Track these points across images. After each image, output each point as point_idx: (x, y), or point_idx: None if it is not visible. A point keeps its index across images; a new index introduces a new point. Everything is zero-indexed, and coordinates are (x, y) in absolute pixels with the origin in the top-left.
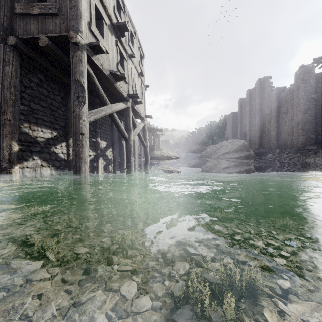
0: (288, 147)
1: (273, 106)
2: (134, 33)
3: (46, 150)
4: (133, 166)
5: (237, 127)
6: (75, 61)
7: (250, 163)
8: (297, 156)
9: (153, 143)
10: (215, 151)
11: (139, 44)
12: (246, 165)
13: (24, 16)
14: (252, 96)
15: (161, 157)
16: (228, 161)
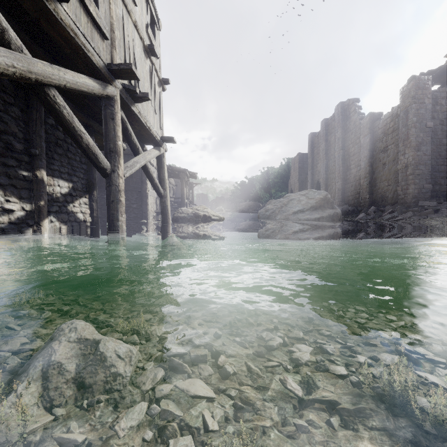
0: (387, 203)
1: (364, 141)
2: None
3: None
4: (123, 236)
5: (305, 174)
6: None
7: (337, 227)
8: (407, 216)
9: (182, 194)
10: (280, 208)
11: None
12: (331, 230)
13: None
14: (330, 128)
15: (193, 217)
16: (303, 223)
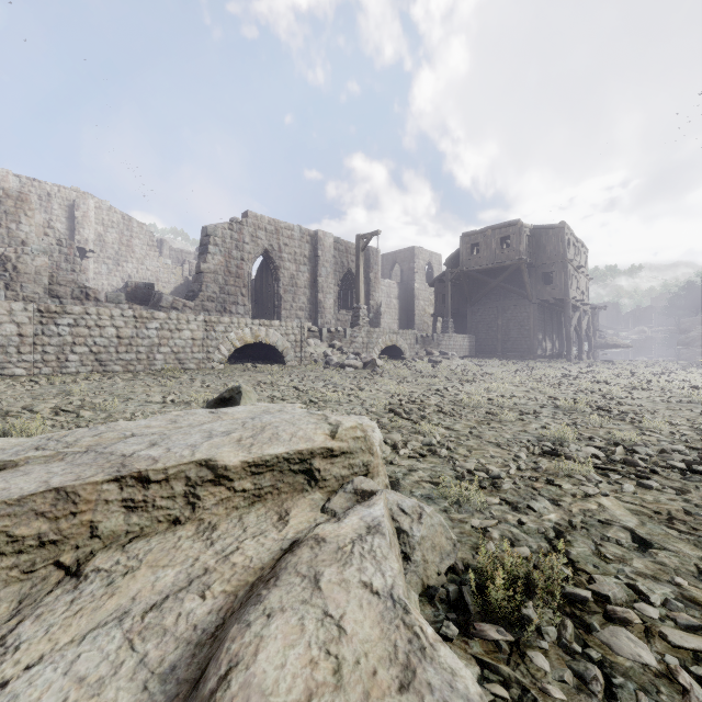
0: None
1: None
2: (581, 249)
3: (541, 344)
4: (583, 354)
5: None
6: (567, 309)
7: None
8: None
9: (592, 327)
10: (701, 335)
11: (583, 247)
12: None
13: (541, 290)
14: None
15: (606, 346)
16: None
